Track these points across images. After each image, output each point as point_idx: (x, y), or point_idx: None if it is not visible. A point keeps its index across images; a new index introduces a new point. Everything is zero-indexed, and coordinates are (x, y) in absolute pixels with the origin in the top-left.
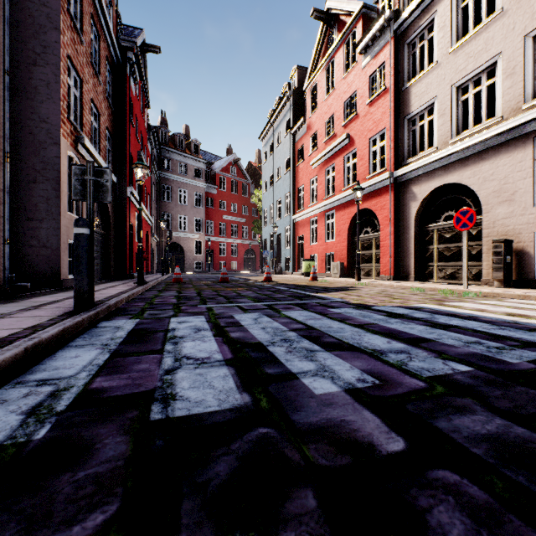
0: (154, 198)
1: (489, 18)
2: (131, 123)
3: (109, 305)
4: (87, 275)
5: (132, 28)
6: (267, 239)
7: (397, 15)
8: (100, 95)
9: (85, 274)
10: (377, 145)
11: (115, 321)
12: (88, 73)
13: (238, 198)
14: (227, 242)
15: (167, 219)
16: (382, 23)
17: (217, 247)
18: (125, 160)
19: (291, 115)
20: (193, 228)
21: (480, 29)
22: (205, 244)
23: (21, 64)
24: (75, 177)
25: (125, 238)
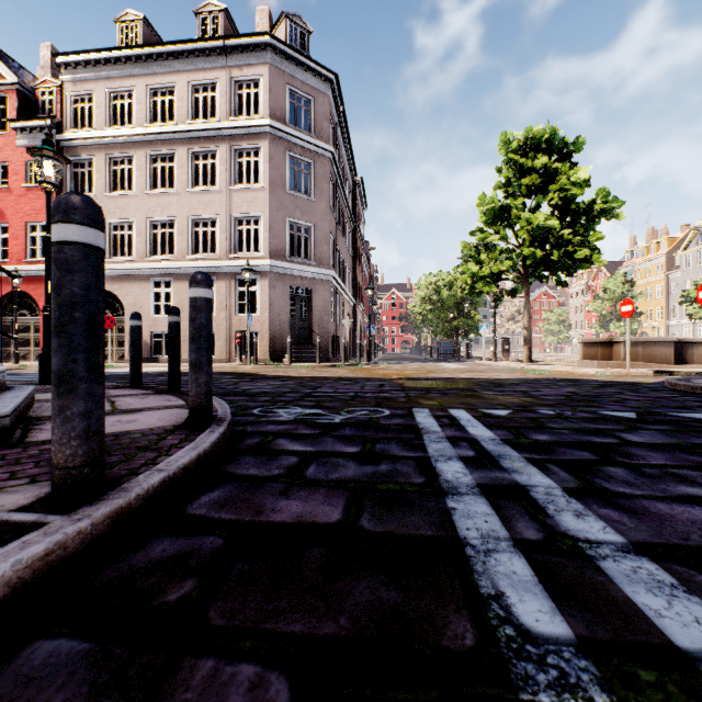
0: None
1: (129, 192)
2: None
3: None
4: None
5: None
6: None
7: (60, 128)
8: None
9: None
10: (37, 233)
11: None
12: None
13: None
14: None
15: None
16: (44, 125)
17: None
18: None
19: None
20: None
21: (124, 195)
22: None
23: None
24: None
25: None
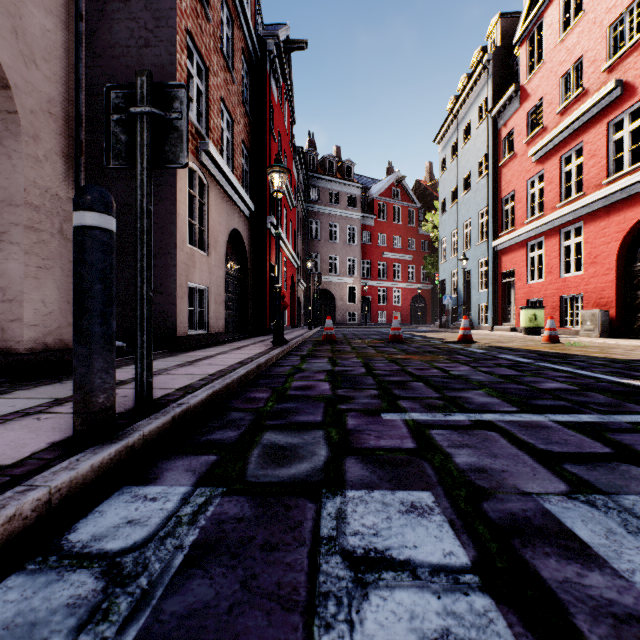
0: (300, 236)
1: None
2: (273, 137)
3: (182, 409)
4: (103, 341)
5: (275, 25)
6: (447, 280)
7: None
8: (234, 96)
9: (98, 339)
10: None
11: (152, 492)
12: (216, 62)
13: (402, 229)
14: (388, 287)
15: (316, 262)
16: None
17: (375, 293)
18: (264, 182)
19: (490, 91)
20: (345, 270)
21: None
22: (360, 291)
23: (132, 49)
24: (115, 114)
25: (264, 282)
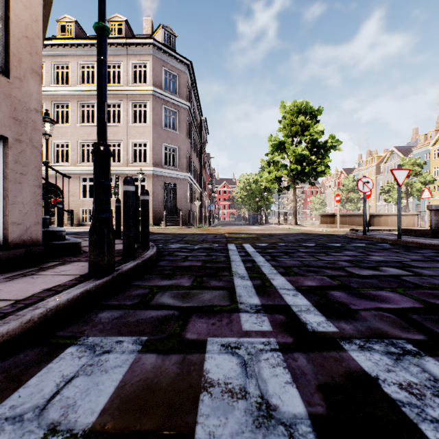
0: None
1: (67, 125)
2: None
3: None
4: None
5: None
6: None
7: None
8: None
9: None
10: None
11: None
12: None
13: None
14: None
15: None
16: None
17: None
18: None
19: None
20: None
21: (64, 126)
22: None
23: None
24: None
25: None
